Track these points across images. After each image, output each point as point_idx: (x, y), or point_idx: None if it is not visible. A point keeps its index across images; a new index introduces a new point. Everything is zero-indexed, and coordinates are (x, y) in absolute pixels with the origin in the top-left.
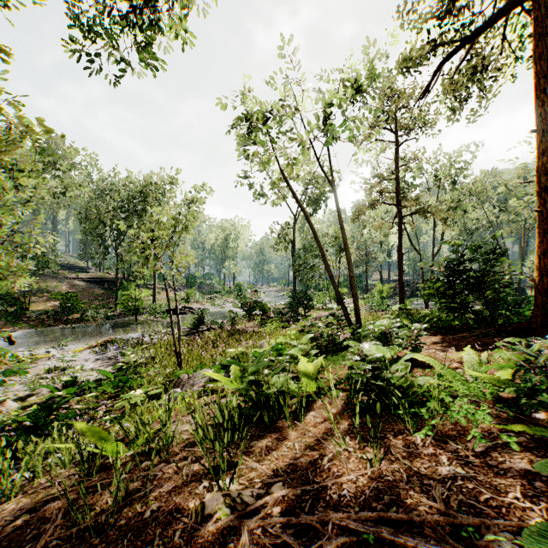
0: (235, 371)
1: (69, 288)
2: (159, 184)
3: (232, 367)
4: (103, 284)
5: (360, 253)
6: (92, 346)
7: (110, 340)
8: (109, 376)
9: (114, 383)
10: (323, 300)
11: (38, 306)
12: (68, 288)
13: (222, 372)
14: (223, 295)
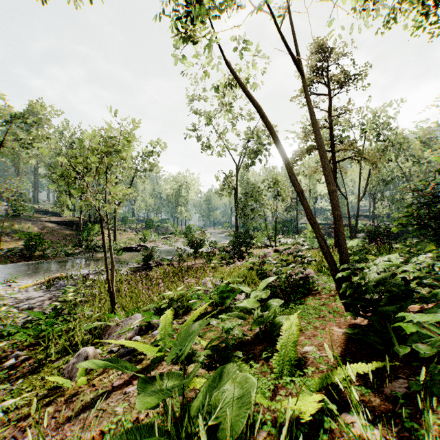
0: (165, 324)
1: (41, 229)
2: (119, 138)
3: (162, 319)
4: (72, 226)
5: (291, 200)
6: (40, 282)
7: (60, 276)
8: (40, 317)
9: (36, 328)
10: (262, 240)
11: (10, 244)
12: (40, 229)
13: (156, 319)
14: (175, 236)
